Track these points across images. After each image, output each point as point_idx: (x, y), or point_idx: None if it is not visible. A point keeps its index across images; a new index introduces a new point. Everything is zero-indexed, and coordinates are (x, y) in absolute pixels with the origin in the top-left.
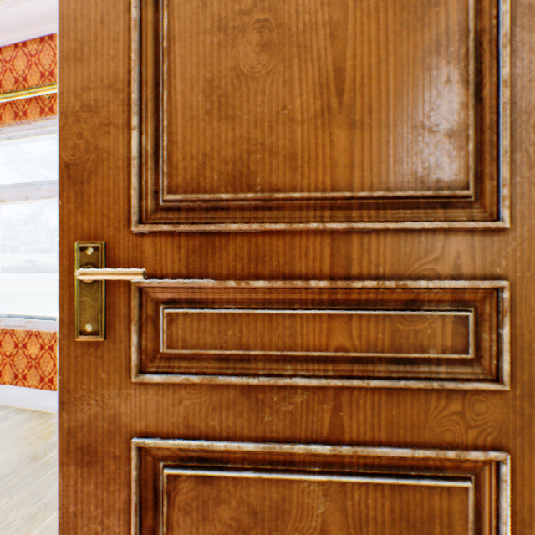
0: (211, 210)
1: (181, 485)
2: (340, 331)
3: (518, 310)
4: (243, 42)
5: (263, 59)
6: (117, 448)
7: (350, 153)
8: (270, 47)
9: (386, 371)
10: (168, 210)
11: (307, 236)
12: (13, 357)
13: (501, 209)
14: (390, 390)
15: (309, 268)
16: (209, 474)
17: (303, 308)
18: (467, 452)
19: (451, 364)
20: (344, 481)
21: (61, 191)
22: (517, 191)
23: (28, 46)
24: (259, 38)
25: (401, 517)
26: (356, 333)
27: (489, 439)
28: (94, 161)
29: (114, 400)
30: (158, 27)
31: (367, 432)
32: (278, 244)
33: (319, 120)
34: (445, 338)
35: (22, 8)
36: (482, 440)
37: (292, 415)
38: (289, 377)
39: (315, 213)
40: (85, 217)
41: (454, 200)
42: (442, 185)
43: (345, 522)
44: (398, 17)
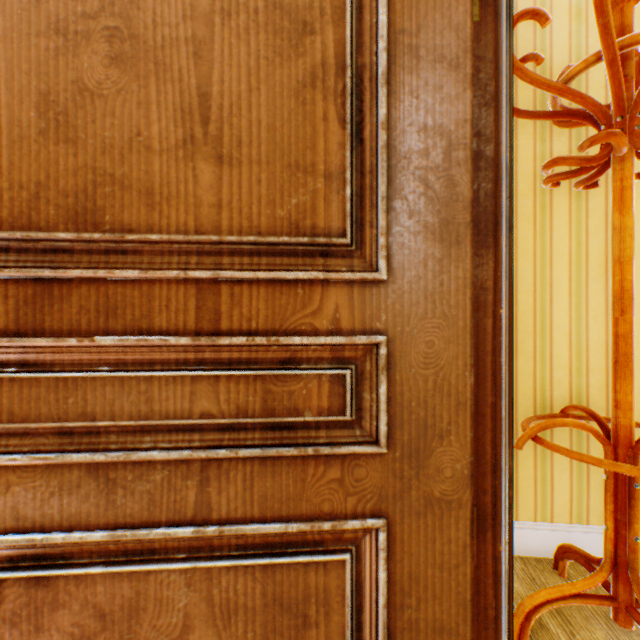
0: (50, 251)
1: (8, 591)
2: (206, 395)
3: (399, 367)
4: (89, 51)
5: (114, 74)
6: None
7: (218, 191)
8: (122, 60)
9: (261, 438)
10: None
11: (169, 285)
12: None
13: (379, 259)
14: (265, 460)
15: (172, 323)
16: (45, 574)
17: (165, 370)
18: (345, 522)
19: (332, 428)
20: (211, 567)
21: None
22: (397, 240)
23: None
24: (109, 49)
25: (275, 601)
26: (225, 396)
27: (369, 506)
28: None
29: None
30: None
31: (239, 508)
32: (135, 294)
33: (182, 151)
34: (323, 399)
35: None
36: (363, 508)
37: (152, 494)
38: (147, 450)
39: (180, 259)
40: None
41: (335, 248)
42: (319, 232)
43: (212, 614)
44: (271, 43)
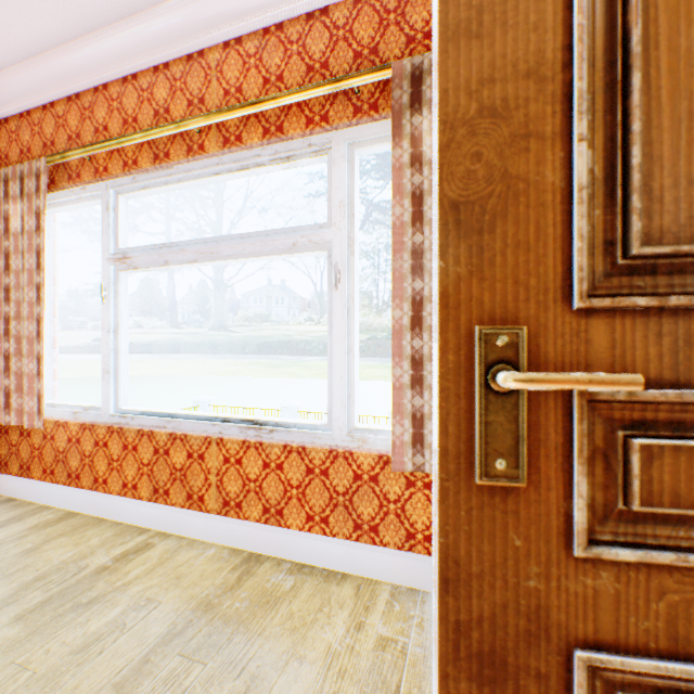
0: None
1: None
2: None
3: None
4: None
5: None
6: (540, 661)
7: None
8: None
9: None
10: (630, 272)
11: None
12: (152, 466)
13: None
14: None
15: None
16: None
17: None
18: None
19: None
20: None
21: (442, 245)
22: None
23: (170, 68)
24: None
25: None
26: None
27: None
28: (500, 197)
29: (534, 583)
30: None
31: None
32: None
33: None
34: None
35: (167, 19)
36: None
37: None
38: None
39: None
40: (483, 287)
41: None
42: None
43: None
44: None
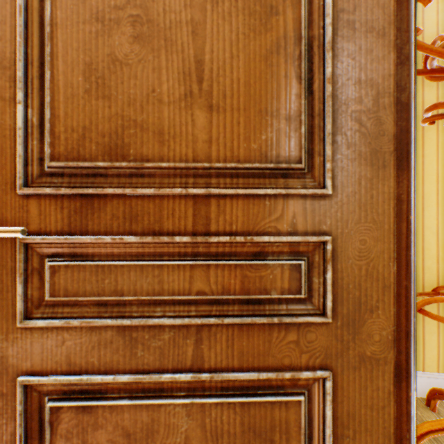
0: (91, 176)
1: (63, 415)
2: (201, 278)
3: (339, 259)
4: (119, 32)
5: (136, 49)
6: (4, 386)
7: (209, 131)
8: (142, 38)
9: (239, 310)
10: (53, 175)
11: (174, 199)
12: None
13: (326, 179)
14: (242, 326)
15: (176, 226)
16: (88, 404)
17: (171, 260)
18: (300, 373)
19: (290, 303)
20: (204, 402)
21: None
22: (338, 165)
23: None
24: (132, 31)
25: (250, 429)
26: (213, 279)
27: (318, 361)
28: None
29: (1, 344)
30: (43, 14)
31: (223, 361)
32: (150, 206)
33: (183, 103)
34: (284, 282)
35: None
36: (313, 362)
37: (162, 349)
38: (159, 318)
39: (181, 180)
40: None
41: (292, 171)
42: (282, 160)
43: (205, 436)
44: (247, 22)
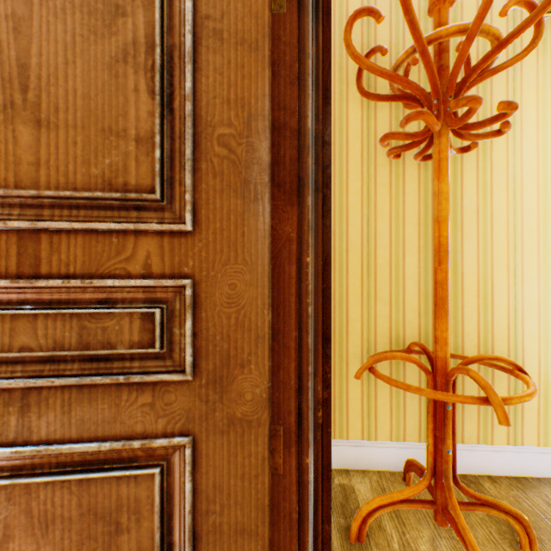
0: None
1: None
2: (26, 331)
3: (205, 306)
4: None
5: None
6: None
7: (37, 151)
8: None
9: (80, 369)
10: None
11: None
12: None
13: (186, 213)
14: (83, 387)
15: None
16: None
17: None
18: (154, 440)
19: (146, 359)
20: (31, 483)
21: None
22: (204, 197)
23: None
24: None
25: (90, 511)
26: (43, 332)
27: (179, 426)
28: None
29: None
30: None
31: (58, 431)
32: None
33: (3, 115)
34: (134, 334)
35: None
36: (173, 428)
37: None
38: None
39: (4, 211)
40: None
41: (148, 203)
42: (131, 189)
43: (31, 524)
44: (87, 22)
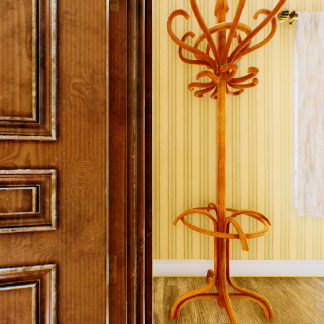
0: None
1: None
2: None
3: (65, 185)
4: None
5: None
6: None
7: None
8: None
9: None
10: None
11: None
12: None
13: (52, 129)
14: None
15: None
16: None
17: None
18: (31, 267)
19: (27, 217)
20: None
21: None
22: (64, 120)
23: None
24: None
25: None
26: None
27: (48, 257)
28: None
29: None
30: None
31: None
32: None
33: None
34: (19, 203)
35: None
36: (44, 259)
37: None
38: None
39: None
40: None
41: (29, 123)
42: (17, 114)
43: None
44: None
